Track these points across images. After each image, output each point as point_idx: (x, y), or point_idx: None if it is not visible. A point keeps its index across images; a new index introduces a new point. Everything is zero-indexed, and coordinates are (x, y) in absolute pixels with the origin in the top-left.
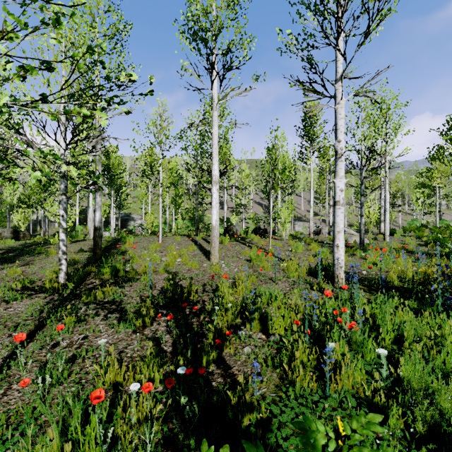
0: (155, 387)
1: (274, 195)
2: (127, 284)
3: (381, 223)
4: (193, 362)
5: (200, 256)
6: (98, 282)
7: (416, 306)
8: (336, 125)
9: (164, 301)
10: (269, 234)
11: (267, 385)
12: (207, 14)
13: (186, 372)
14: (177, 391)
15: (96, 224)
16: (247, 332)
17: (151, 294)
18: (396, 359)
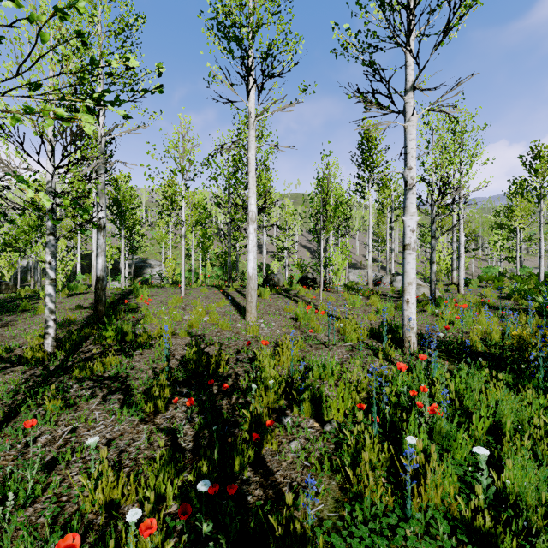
0: (167, 506)
1: (325, 236)
2: (137, 353)
3: (453, 271)
4: (221, 465)
5: (233, 314)
6: (98, 350)
7: (511, 380)
8: (406, 148)
9: (185, 375)
10: (319, 285)
11: (323, 499)
12: (241, 6)
13: (210, 491)
14: (198, 514)
15: (98, 273)
16: (294, 418)
17: (167, 367)
18: (496, 458)
